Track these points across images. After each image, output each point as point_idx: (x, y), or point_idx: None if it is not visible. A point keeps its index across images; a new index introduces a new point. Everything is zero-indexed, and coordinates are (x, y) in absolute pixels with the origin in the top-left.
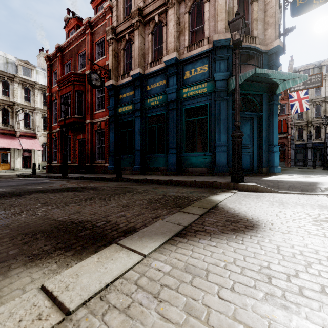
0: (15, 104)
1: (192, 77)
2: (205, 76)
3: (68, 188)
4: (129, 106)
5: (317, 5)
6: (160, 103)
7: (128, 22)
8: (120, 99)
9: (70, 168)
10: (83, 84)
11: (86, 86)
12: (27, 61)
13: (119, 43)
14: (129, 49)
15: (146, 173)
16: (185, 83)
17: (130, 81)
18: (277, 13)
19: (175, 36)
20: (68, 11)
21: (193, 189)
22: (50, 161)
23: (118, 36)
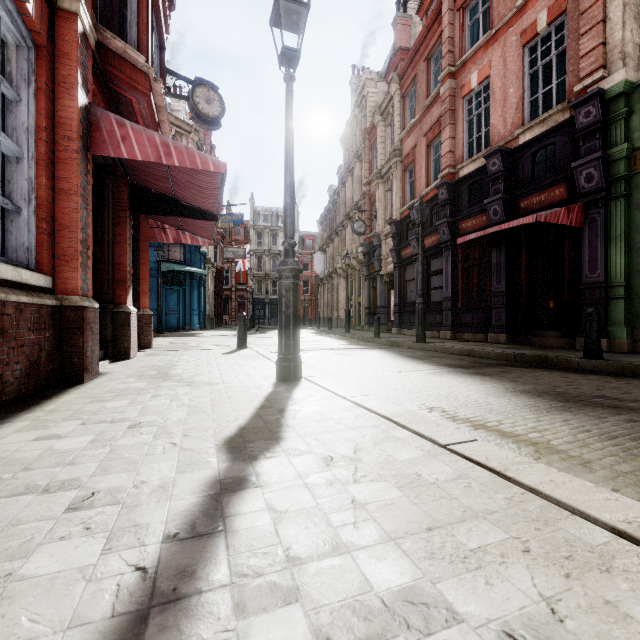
0: None
1: None
2: None
3: None
4: None
5: None
6: None
7: None
8: None
9: None
10: None
11: None
12: None
13: None
14: None
15: None
16: None
17: None
18: None
19: None
20: None
21: None
22: None
23: None
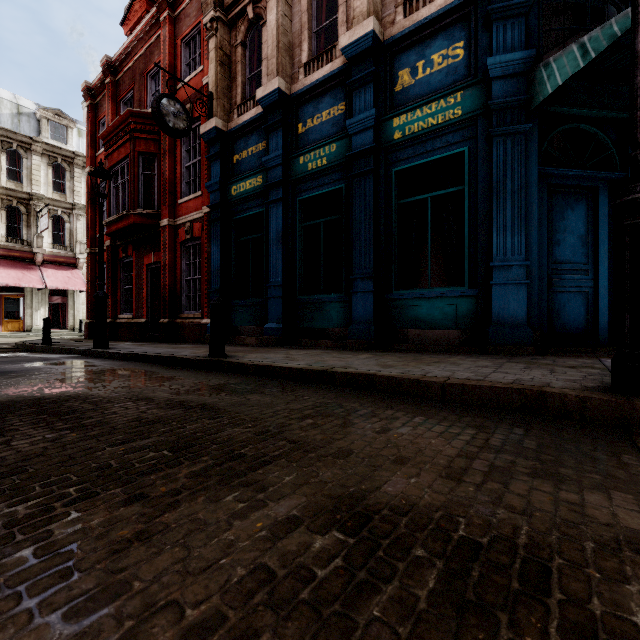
0: (33, 198)
1: (418, 83)
2: (456, 75)
3: None
4: (256, 178)
5: None
6: (331, 162)
7: None
8: (234, 165)
9: (130, 329)
10: (156, 138)
11: (161, 141)
12: (59, 110)
13: (232, 31)
14: (256, 45)
15: (296, 344)
16: (399, 102)
17: (257, 116)
18: None
19: None
20: None
21: (480, 432)
22: (93, 314)
23: (229, 12)
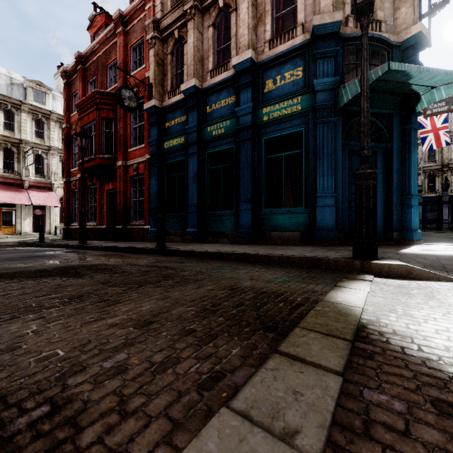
0: (22, 142)
1: (277, 89)
2: (298, 86)
3: (65, 268)
4: (180, 138)
5: None
6: (227, 131)
7: (178, 10)
8: (166, 129)
9: (95, 232)
10: (113, 108)
11: (117, 111)
12: (39, 81)
13: (164, 44)
14: (180, 54)
15: (205, 241)
16: (266, 98)
17: (181, 100)
18: None
19: (249, 25)
20: (94, 6)
21: (287, 273)
22: (68, 222)
23: (163, 33)
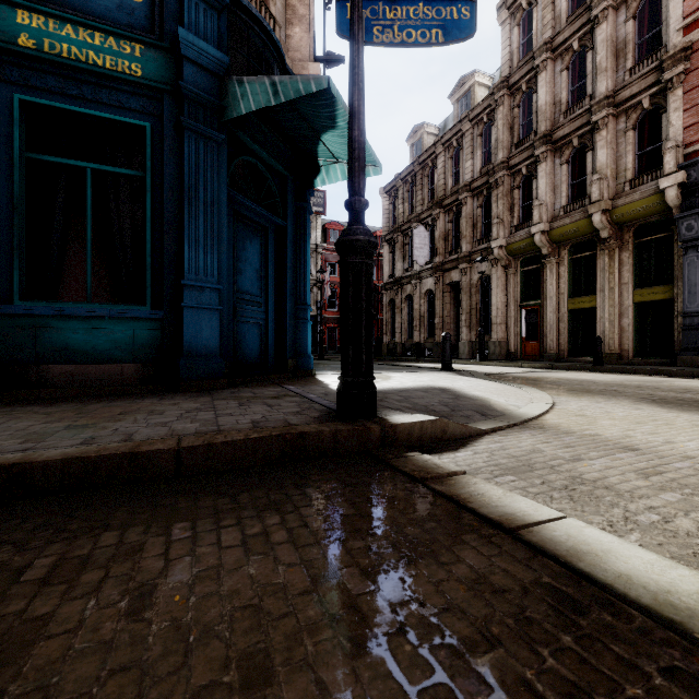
0: None
1: None
2: (134, 18)
3: None
4: None
5: (380, 42)
6: None
7: None
8: None
9: None
10: None
11: None
12: None
13: None
14: None
15: None
16: None
17: None
18: (312, 2)
19: None
20: None
21: (286, 516)
22: None
23: None
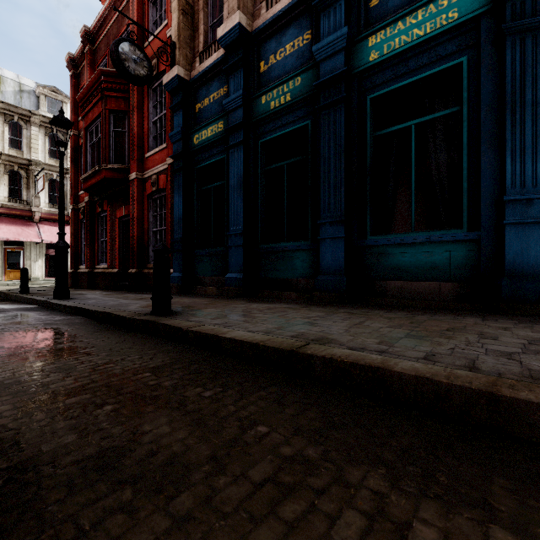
0: (31, 164)
1: None
2: None
3: None
4: (217, 124)
5: None
6: (296, 97)
7: None
8: (196, 114)
9: (105, 278)
10: (126, 96)
11: (130, 99)
12: (55, 87)
13: None
14: None
15: (258, 296)
16: (375, 18)
17: (218, 60)
18: None
19: None
20: None
21: None
22: (76, 265)
23: None
